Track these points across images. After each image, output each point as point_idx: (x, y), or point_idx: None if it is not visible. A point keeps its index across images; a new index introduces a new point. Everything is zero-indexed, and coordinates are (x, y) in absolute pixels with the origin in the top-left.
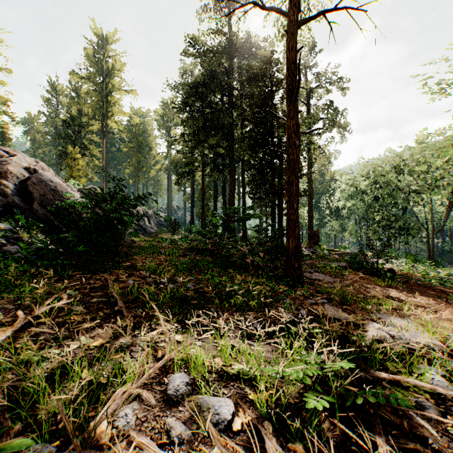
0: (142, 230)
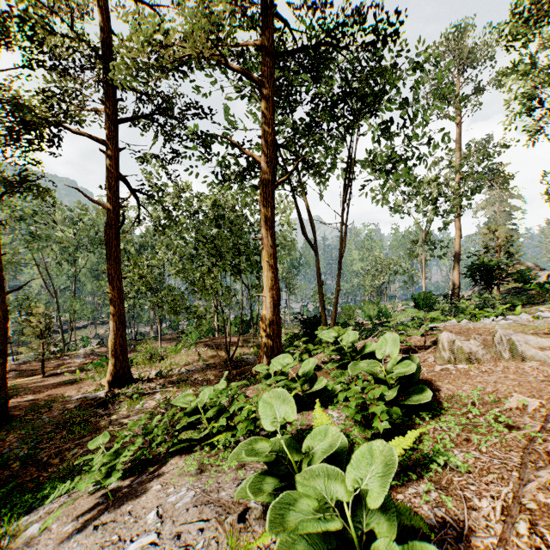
0: None
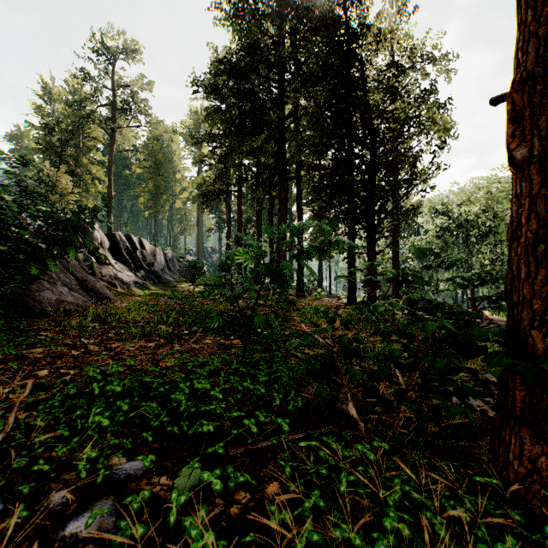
0: (155, 278)
